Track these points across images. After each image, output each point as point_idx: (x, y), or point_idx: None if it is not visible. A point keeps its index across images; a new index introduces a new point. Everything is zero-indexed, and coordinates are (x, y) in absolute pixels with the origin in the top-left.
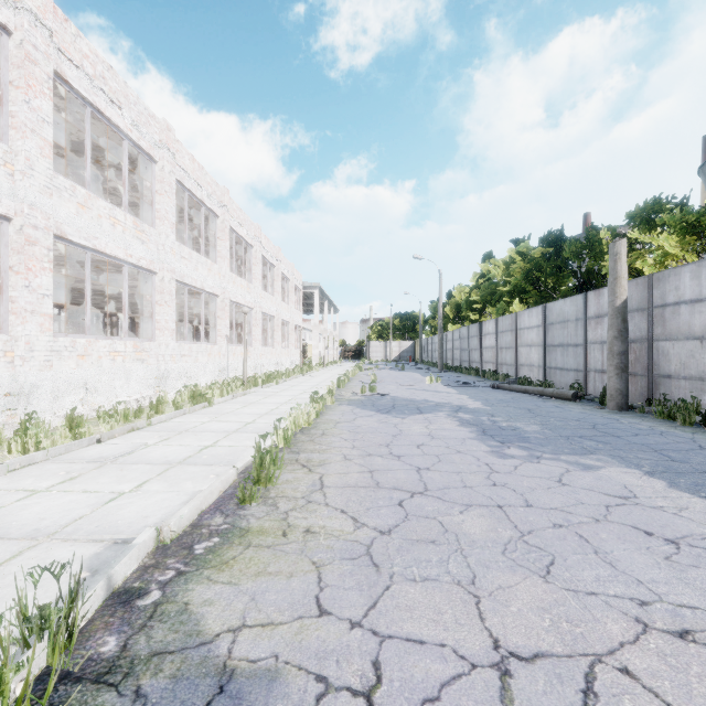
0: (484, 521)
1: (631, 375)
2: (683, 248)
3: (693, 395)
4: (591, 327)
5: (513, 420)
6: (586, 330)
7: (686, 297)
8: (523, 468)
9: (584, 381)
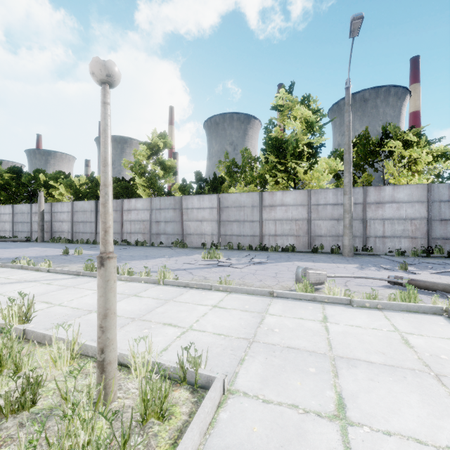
0: (8, 253)
1: (46, 232)
2: (67, 191)
3: (61, 236)
4: (34, 216)
5: (5, 246)
6: (32, 217)
7: (59, 211)
8: (13, 250)
9: (31, 235)
